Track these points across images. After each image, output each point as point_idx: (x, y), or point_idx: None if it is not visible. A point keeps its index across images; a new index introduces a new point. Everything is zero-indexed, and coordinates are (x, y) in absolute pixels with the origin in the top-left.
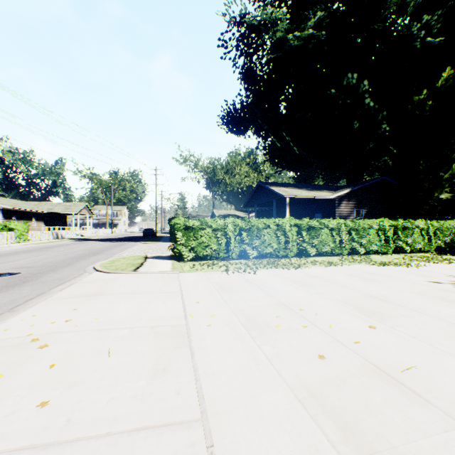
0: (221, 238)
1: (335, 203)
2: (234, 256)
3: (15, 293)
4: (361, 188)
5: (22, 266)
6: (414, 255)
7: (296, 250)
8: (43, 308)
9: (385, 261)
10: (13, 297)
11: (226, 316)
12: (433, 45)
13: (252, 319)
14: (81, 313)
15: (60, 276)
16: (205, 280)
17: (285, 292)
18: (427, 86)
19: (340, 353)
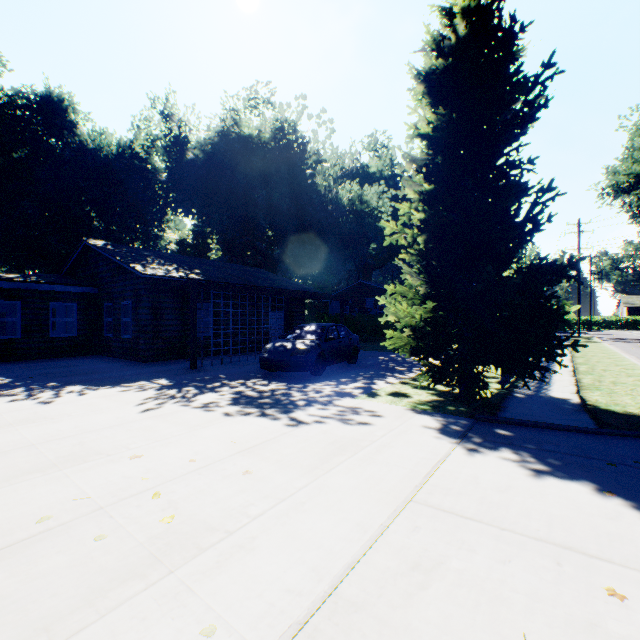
0: None
1: None
2: None
3: None
4: None
5: None
6: None
7: None
8: None
9: None
10: None
11: (110, 638)
12: None
13: (132, 567)
14: None
15: None
16: None
17: None
18: None
19: (229, 465)
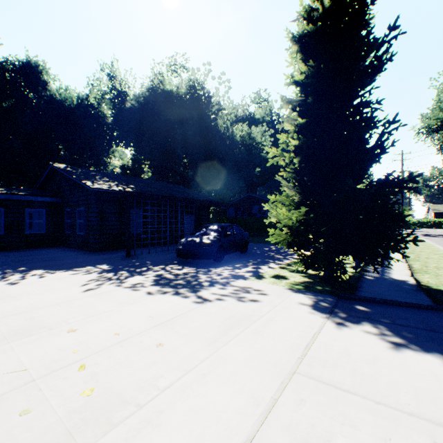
0: None
1: None
2: None
3: None
4: None
5: None
6: None
7: None
8: None
9: None
10: None
11: None
12: None
13: None
14: None
15: None
16: None
17: None
18: None
19: (146, 338)
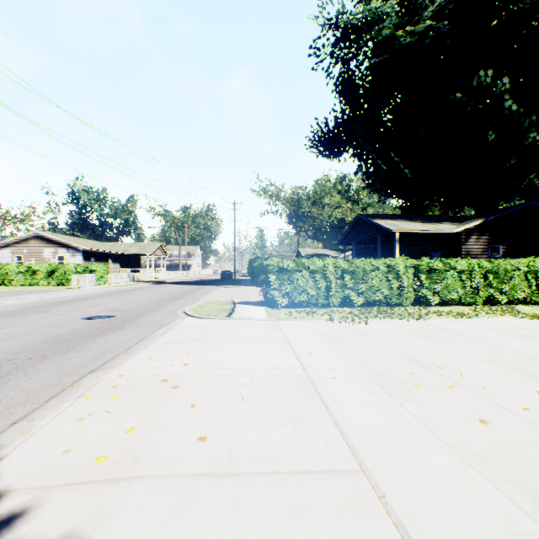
0: (320, 282)
1: (461, 238)
2: (335, 303)
3: (121, 336)
4: (498, 217)
5: (114, 309)
6: None
7: (412, 297)
8: (154, 351)
9: None
10: (122, 339)
11: (349, 369)
12: None
13: (382, 375)
14: (194, 357)
15: (155, 320)
16: (310, 329)
17: (412, 347)
18: None
19: (506, 419)
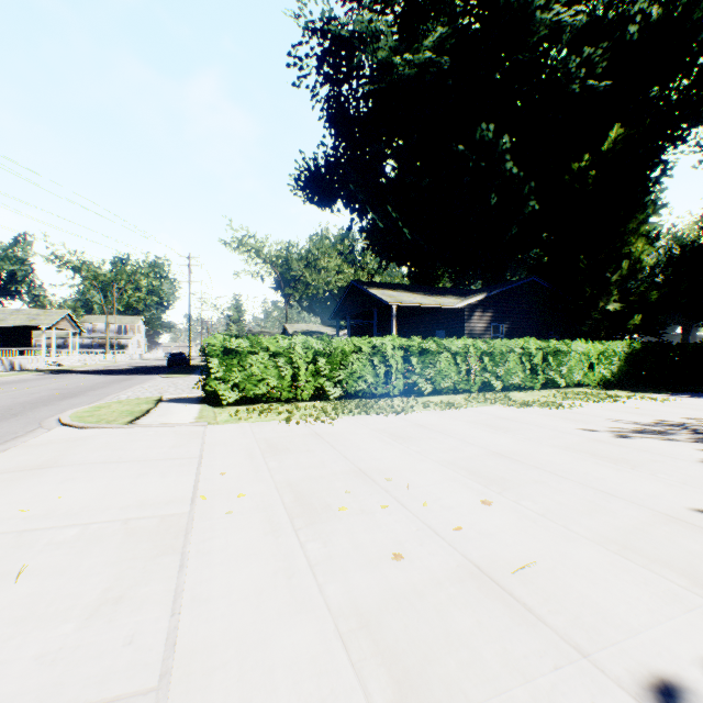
0: (284, 368)
1: (465, 315)
2: (305, 396)
3: None
4: (501, 293)
5: None
6: (569, 391)
7: (403, 386)
8: None
9: (528, 401)
10: None
11: (263, 494)
12: (597, 92)
13: (305, 499)
14: None
15: None
16: (248, 436)
17: (370, 452)
18: (591, 149)
19: (428, 548)
